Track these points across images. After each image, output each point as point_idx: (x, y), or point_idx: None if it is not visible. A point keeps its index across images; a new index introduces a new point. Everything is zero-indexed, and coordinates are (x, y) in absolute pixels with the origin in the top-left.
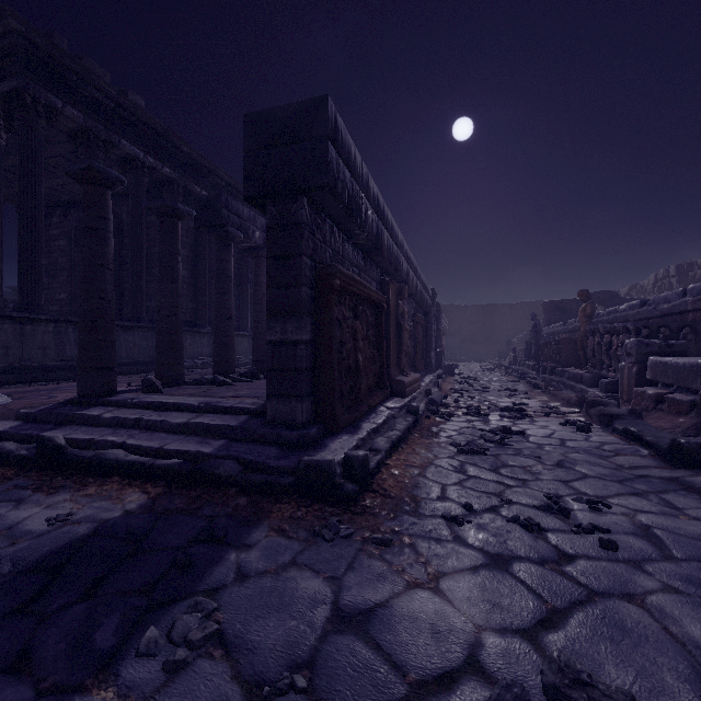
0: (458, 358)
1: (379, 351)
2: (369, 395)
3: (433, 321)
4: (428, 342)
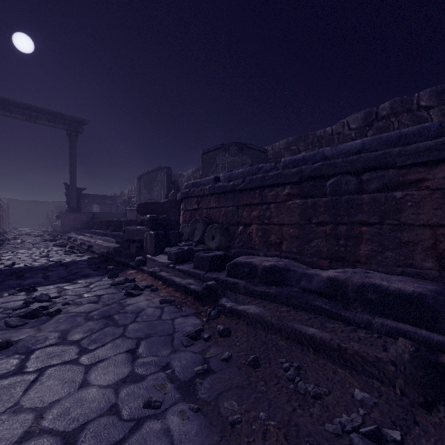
0: (18, 226)
1: (0, 222)
2: (0, 229)
3: (7, 213)
4: (6, 220)
